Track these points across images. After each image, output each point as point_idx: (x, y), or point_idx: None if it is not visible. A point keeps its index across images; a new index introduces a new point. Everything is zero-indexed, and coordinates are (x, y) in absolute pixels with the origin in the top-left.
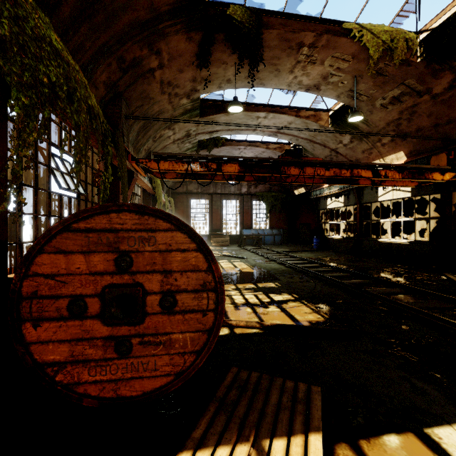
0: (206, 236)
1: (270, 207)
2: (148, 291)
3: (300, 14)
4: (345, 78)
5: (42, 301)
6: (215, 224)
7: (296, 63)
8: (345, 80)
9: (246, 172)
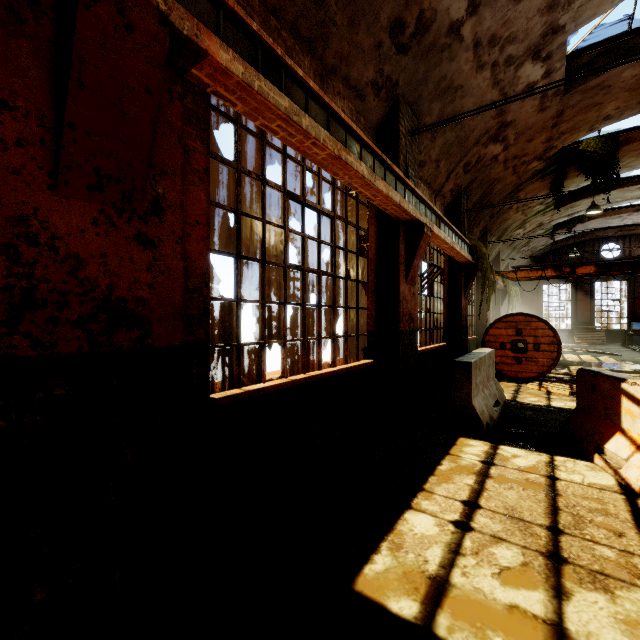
0: (566, 330)
1: None
2: (528, 342)
3: None
4: None
5: (491, 343)
6: (581, 315)
7: None
8: None
9: (603, 272)
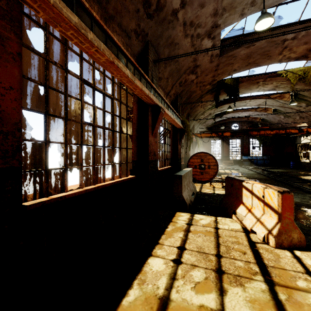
0: (219, 159)
1: (262, 143)
2: (206, 165)
3: (255, 74)
4: (287, 85)
5: (191, 165)
6: (225, 153)
7: (258, 86)
8: (287, 86)
9: (233, 135)
